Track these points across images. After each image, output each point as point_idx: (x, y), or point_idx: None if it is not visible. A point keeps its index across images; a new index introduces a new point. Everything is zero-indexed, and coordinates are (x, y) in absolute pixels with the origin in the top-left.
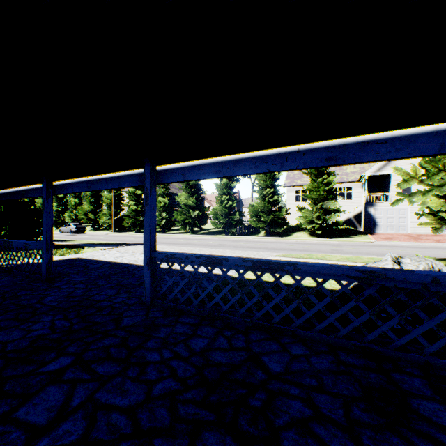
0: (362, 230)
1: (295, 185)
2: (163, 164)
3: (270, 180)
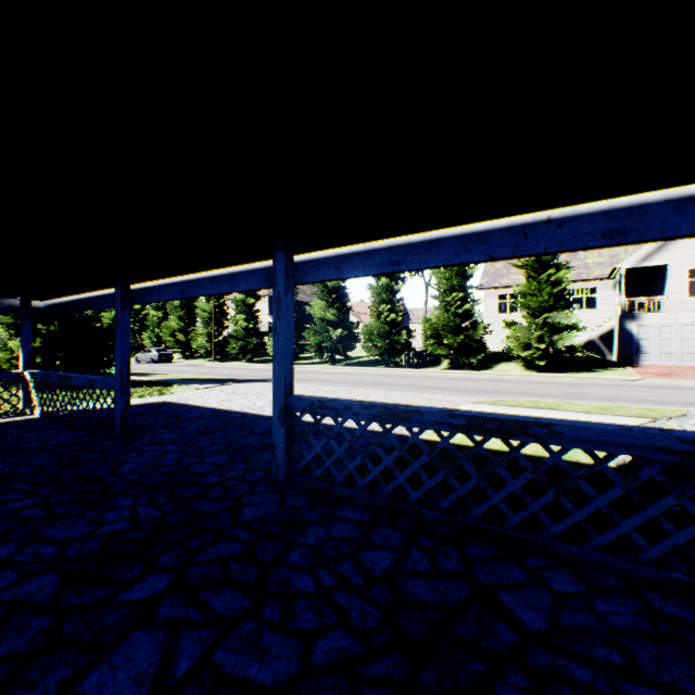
0: (615, 359)
1: (497, 287)
2: (303, 252)
3: (457, 278)
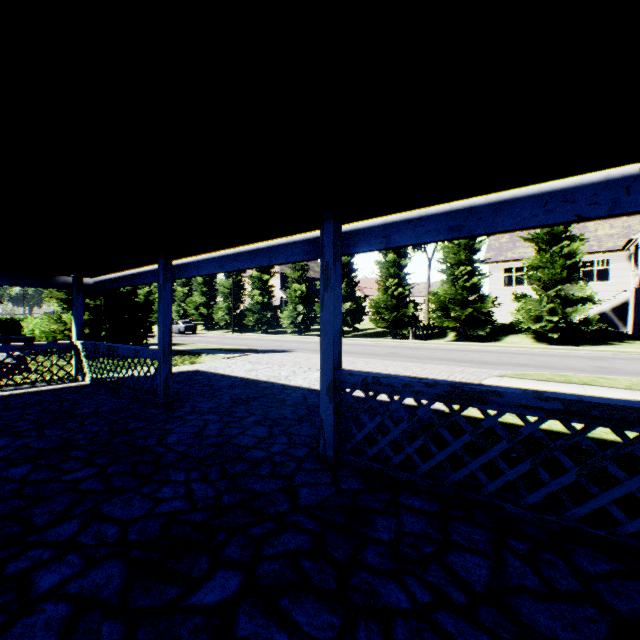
0: (630, 332)
1: (502, 260)
2: (347, 222)
3: (464, 252)
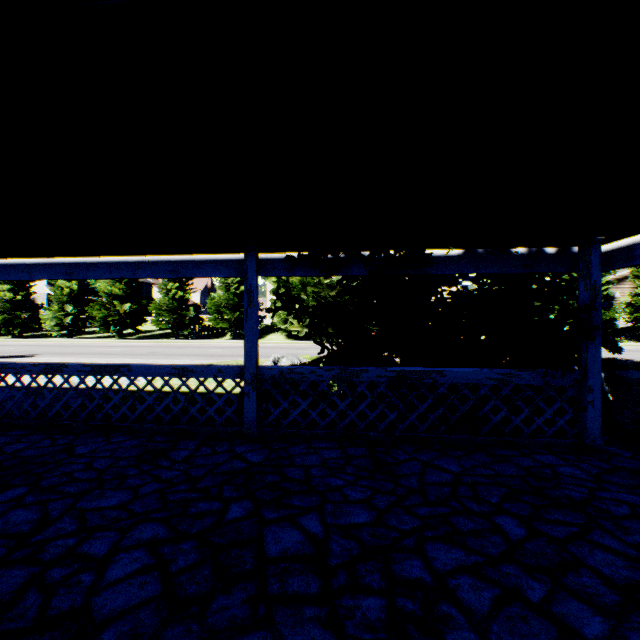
0: None
1: None
2: (1, 258)
3: None
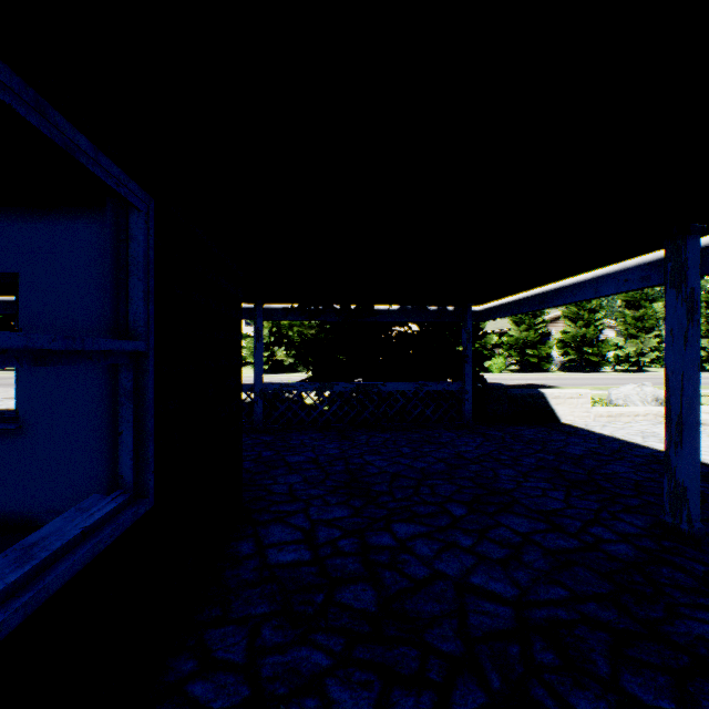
0: None
1: None
2: None
3: None
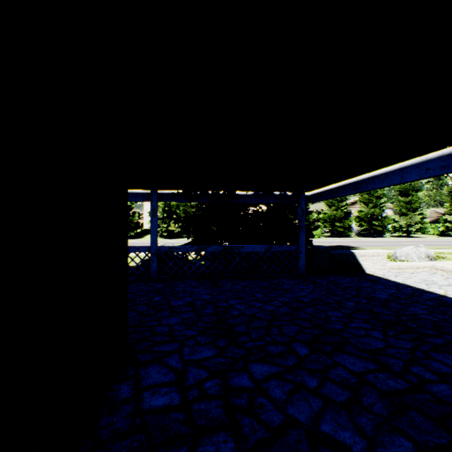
0: None
1: None
2: None
3: None
